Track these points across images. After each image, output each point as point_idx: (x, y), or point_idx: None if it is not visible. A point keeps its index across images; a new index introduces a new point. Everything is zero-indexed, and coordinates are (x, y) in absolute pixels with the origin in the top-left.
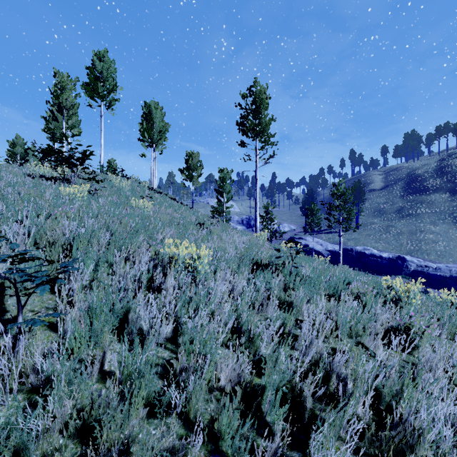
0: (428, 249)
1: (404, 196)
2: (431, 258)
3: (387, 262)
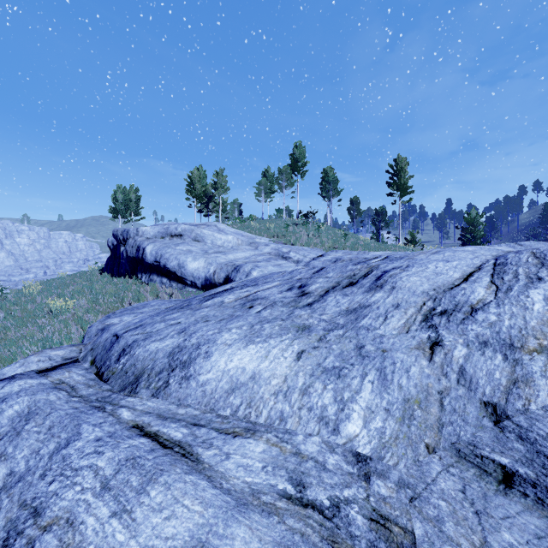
0: None
1: None
2: None
3: None
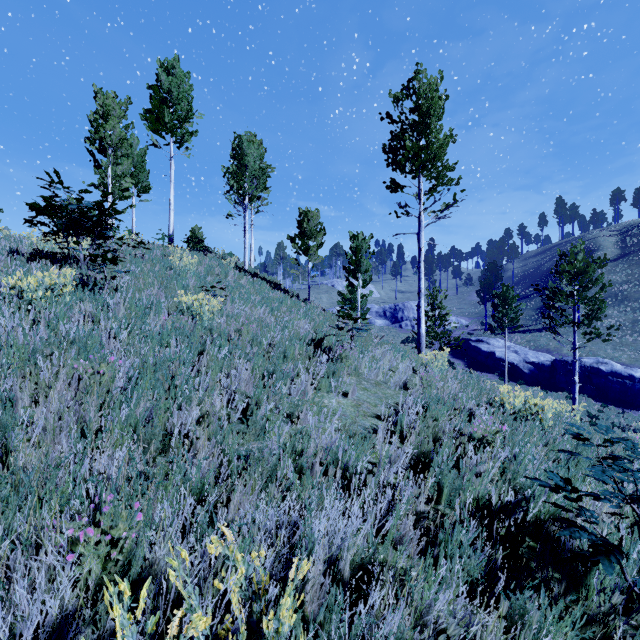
0: None
1: None
2: None
3: None
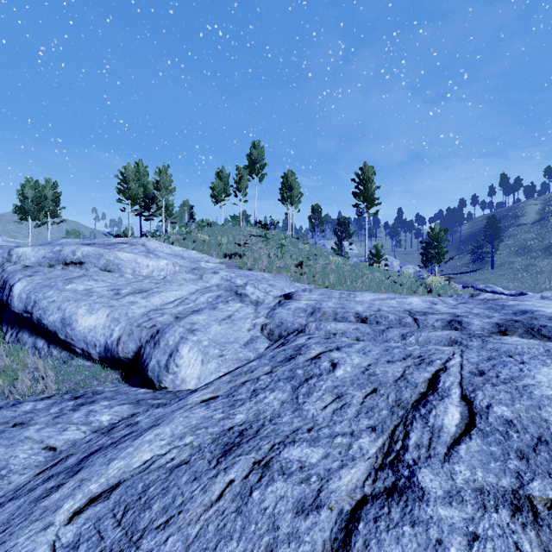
0: None
1: None
2: None
3: None
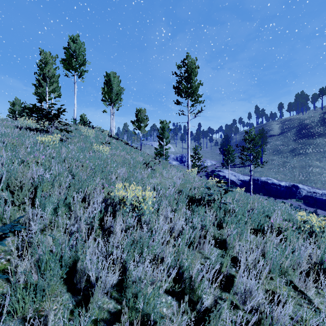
0: (315, 179)
1: (296, 139)
2: (318, 186)
3: (284, 189)
